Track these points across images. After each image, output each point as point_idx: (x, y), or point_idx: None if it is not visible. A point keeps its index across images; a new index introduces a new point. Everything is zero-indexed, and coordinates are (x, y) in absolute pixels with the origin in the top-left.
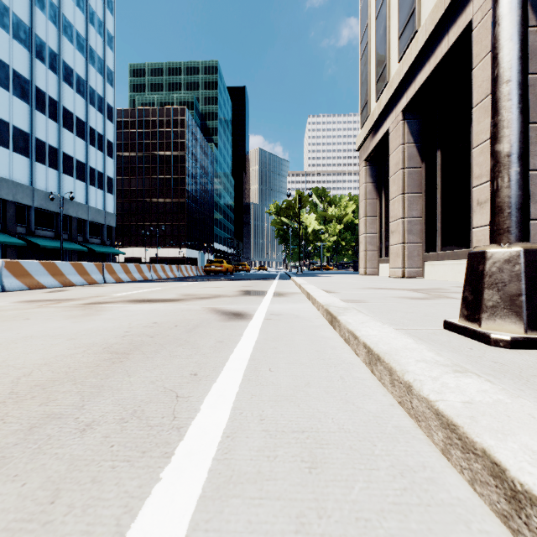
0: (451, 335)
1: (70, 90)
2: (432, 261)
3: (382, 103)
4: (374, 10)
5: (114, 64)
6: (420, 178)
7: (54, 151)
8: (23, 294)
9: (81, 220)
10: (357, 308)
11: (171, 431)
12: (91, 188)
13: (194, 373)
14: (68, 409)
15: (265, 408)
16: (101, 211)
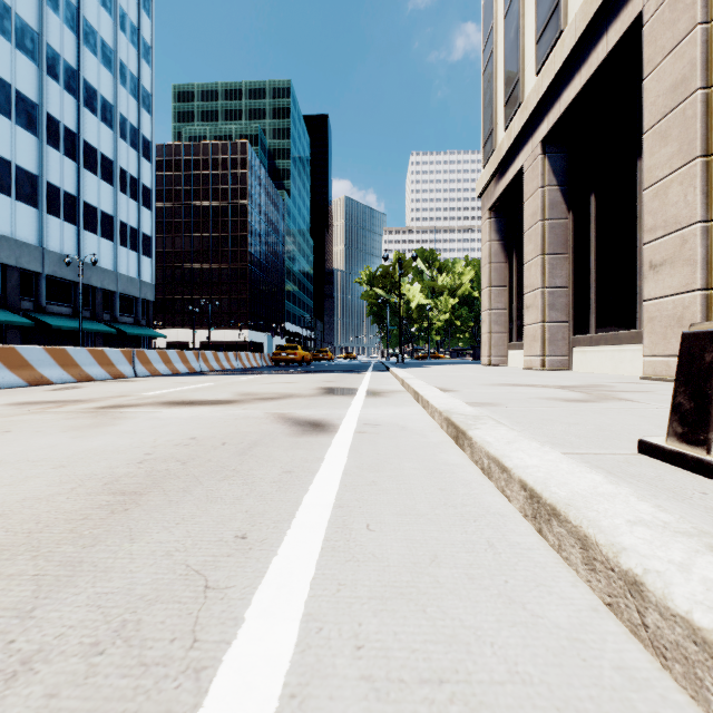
0: (657, 465)
1: (94, 118)
2: (583, 347)
3: (513, 132)
4: (502, 6)
5: (152, 83)
6: (566, 233)
7: (72, 200)
8: (18, 392)
9: (108, 292)
10: (492, 416)
11: (182, 680)
12: (121, 249)
13: (241, 535)
14: (2, 619)
15: (364, 616)
16: (135, 280)
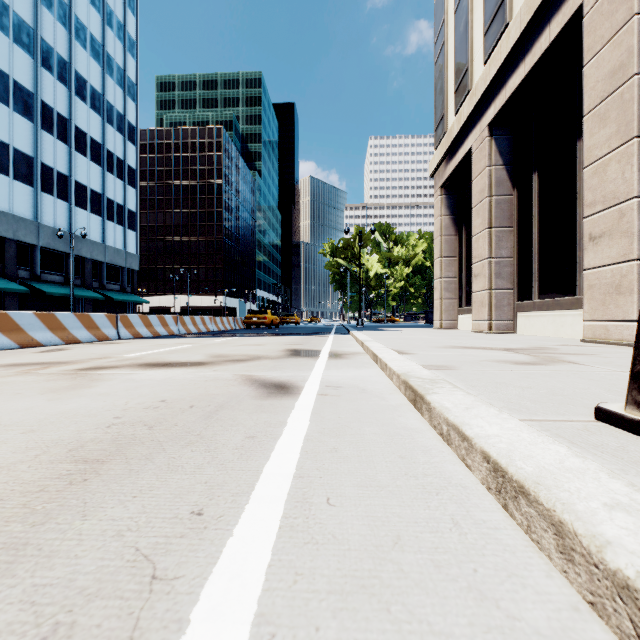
0: (617, 433)
1: (84, 105)
2: (526, 312)
3: (462, 116)
4: (452, 2)
5: (136, 74)
6: (511, 208)
7: (64, 179)
8: (9, 354)
9: (97, 262)
10: (447, 379)
11: None
12: (108, 223)
13: (197, 510)
14: None
15: (321, 617)
16: (121, 252)
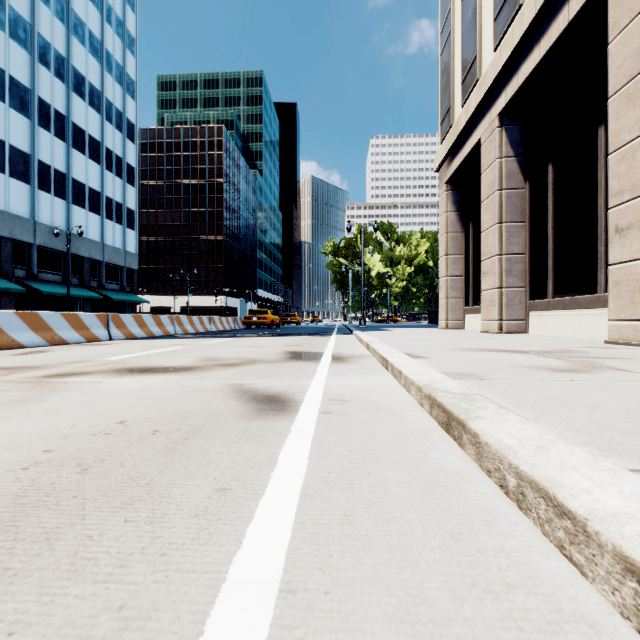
0: None
1: (82, 102)
2: (540, 311)
3: (470, 107)
4: None
5: (136, 71)
6: (523, 202)
7: (62, 177)
8: None
9: (95, 261)
10: (483, 393)
11: None
12: (107, 222)
13: None
14: None
15: None
16: (120, 251)
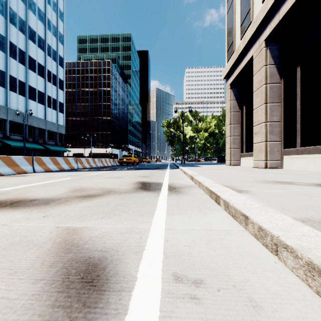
0: None
1: (34, 45)
2: (291, 155)
3: (246, 38)
4: None
5: (64, 30)
6: (279, 91)
7: (23, 84)
8: None
9: (42, 129)
10: None
11: None
12: (48, 109)
13: None
14: None
15: None
16: (55, 124)
